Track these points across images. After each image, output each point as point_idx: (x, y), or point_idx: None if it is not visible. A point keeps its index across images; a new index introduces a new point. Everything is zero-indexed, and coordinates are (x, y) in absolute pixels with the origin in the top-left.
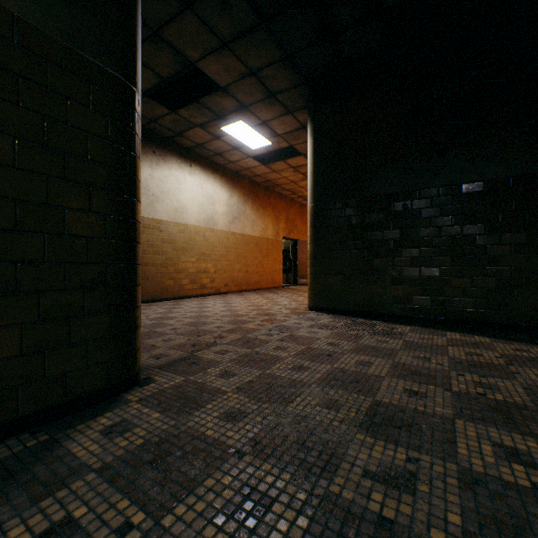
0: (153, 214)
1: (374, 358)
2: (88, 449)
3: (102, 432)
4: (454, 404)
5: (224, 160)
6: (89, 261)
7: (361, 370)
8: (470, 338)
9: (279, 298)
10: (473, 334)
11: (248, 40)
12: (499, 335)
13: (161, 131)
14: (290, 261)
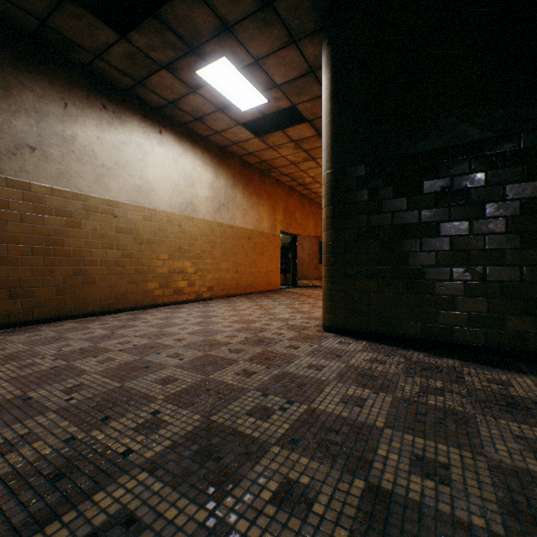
0: (103, 193)
1: None
2: None
3: None
4: None
5: (206, 130)
6: None
7: None
8: None
9: (277, 308)
10: None
11: None
12: None
13: (114, 77)
14: (288, 260)
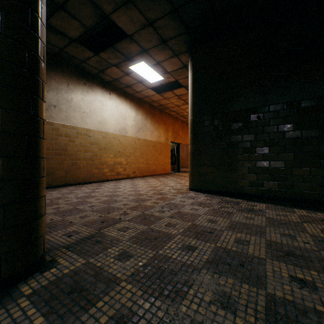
0: (84, 125)
1: (248, 236)
2: None
3: None
4: None
5: (132, 91)
6: None
7: (242, 250)
8: (315, 214)
9: (168, 181)
10: (315, 211)
11: None
12: None
13: (89, 69)
14: (175, 157)
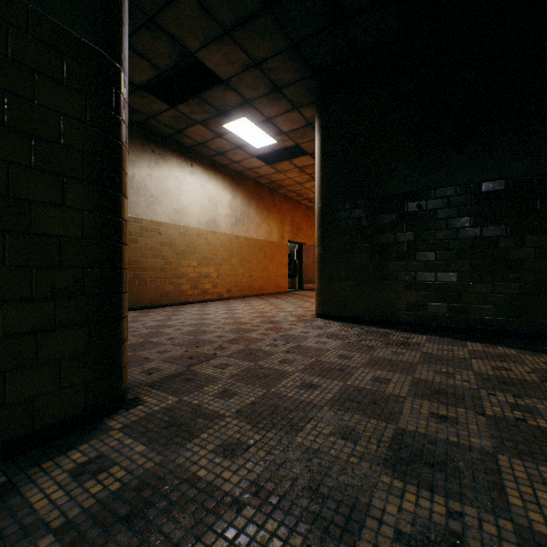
0: (152, 216)
1: (391, 373)
2: (51, 497)
3: (71, 472)
4: (492, 433)
5: (226, 160)
6: (62, 265)
7: (379, 388)
8: (493, 349)
9: (284, 304)
10: (496, 345)
11: (251, 28)
12: (525, 346)
13: (161, 129)
14: (295, 266)
